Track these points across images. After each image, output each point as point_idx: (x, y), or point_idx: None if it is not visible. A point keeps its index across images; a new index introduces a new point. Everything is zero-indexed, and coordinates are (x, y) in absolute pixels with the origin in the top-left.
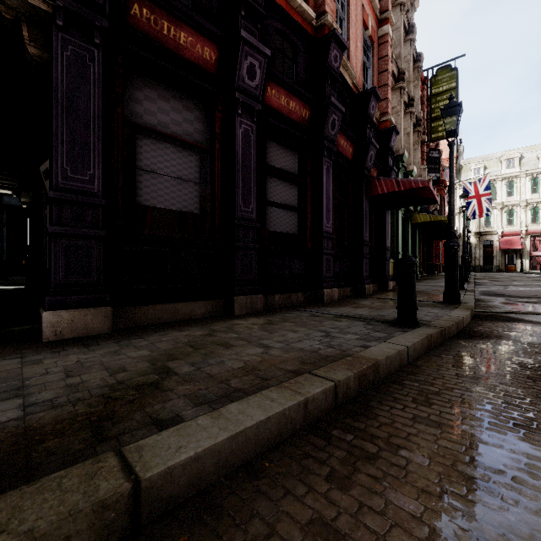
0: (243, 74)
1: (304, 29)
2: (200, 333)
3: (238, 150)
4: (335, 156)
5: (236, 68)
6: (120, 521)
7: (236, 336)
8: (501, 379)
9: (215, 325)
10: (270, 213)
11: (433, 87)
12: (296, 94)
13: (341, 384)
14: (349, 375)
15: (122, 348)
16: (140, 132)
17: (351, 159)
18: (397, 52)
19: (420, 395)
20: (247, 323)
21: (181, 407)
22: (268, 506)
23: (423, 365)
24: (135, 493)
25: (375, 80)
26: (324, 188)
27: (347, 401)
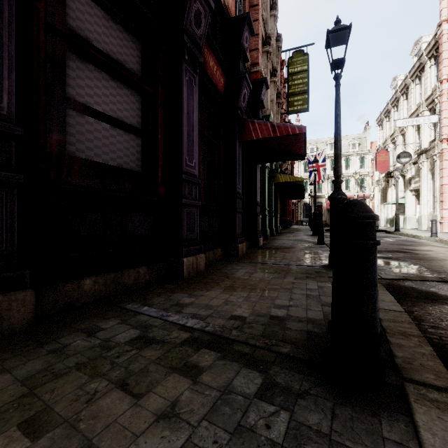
0: None
1: None
2: None
3: None
4: (202, 75)
5: None
6: None
7: None
8: None
9: None
10: (77, 124)
11: (290, 67)
12: None
13: None
14: None
15: None
16: None
17: (222, 93)
18: (264, 17)
19: None
20: None
21: None
22: None
23: None
24: None
25: None
26: (184, 109)
27: None
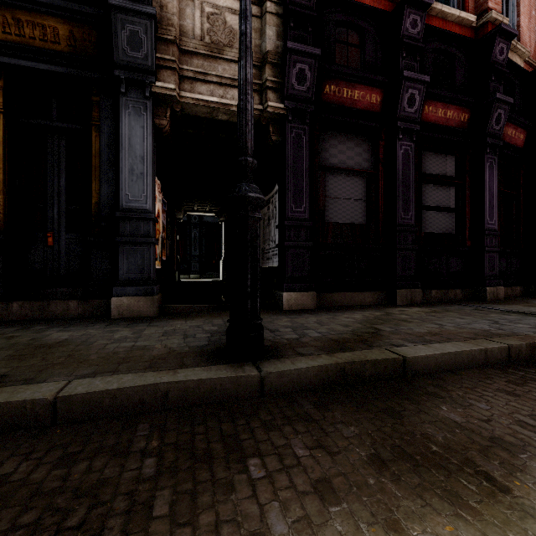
0: (403, 105)
1: (463, 36)
2: (379, 313)
3: (399, 168)
4: (500, 149)
5: (397, 102)
6: (399, 370)
7: (409, 317)
8: None
9: (386, 310)
10: (426, 217)
11: None
12: (454, 102)
13: (513, 347)
14: (521, 343)
15: (335, 317)
16: (327, 171)
17: (522, 146)
18: None
19: None
20: (412, 310)
21: (401, 342)
22: (470, 382)
23: None
24: (403, 362)
25: None
26: (486, 186)
27: (518, 361)
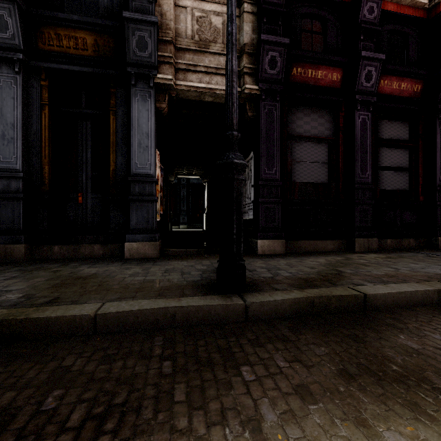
0: (361, 81)
1: (416, 17)
2: (340, 258)
3: (357, 135)
4: None
5: (356, 78)
6: (361, 305)
7: (367, 262)
8: None
9: (346, 255)
10: (381, 176)
11: None
12: (407, 76)
13: None
14: None
15: (302, 260)
16: (294, 139)
17: None
18: None
19: None
20: (369, 256)
21: (361, 282)
22: (425, 317)
23: None
24: (364, 298)
25: None
26: (438, 147)
27: None
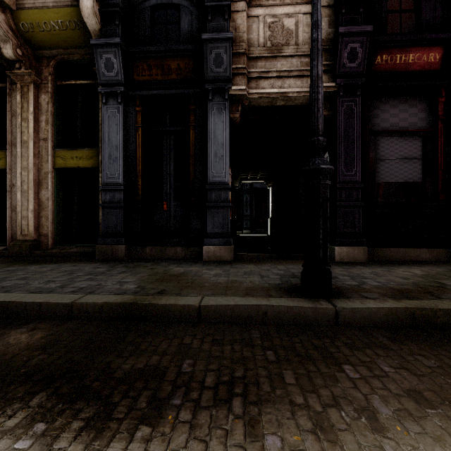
0: None
1: None
2: (440, 269)
3: None
4: None
5: None
6: None
7: None
8: None
9: (449, 267)
10: None
11: None
12: None
13: None
14: None
15: (390, 270)
16: (378, 135)
17: None
18: None
19: None
20: None
21: None
22: None
23: None
24: None
25: None
26: None
27: None
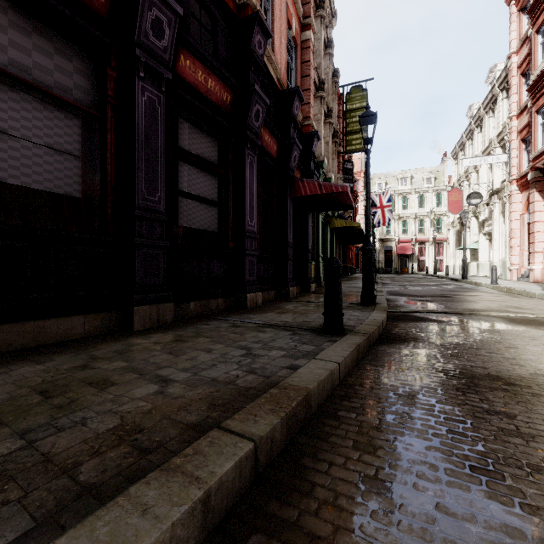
0: (146, 28)
1: (225, 2)
2: (70, 365)
3: (140, 122)
4: (259, 151)
5: (136, 17)
6: None
7: (124, 366)
8: (434, 394)
9: (100, 349)
10: (184, 206)
11: (348, 103)
12: (215, 72)
13: (263, 441)
14: (275, 424)
15: None
16: None
17: (275, 157)
18: (318, 62)
19: (360, 433)
20: (147, 342)
21: None
22: None
23: (355, 384)
24: None
25: (299, 83)
26: (247, 184)
27: (271, 463)
